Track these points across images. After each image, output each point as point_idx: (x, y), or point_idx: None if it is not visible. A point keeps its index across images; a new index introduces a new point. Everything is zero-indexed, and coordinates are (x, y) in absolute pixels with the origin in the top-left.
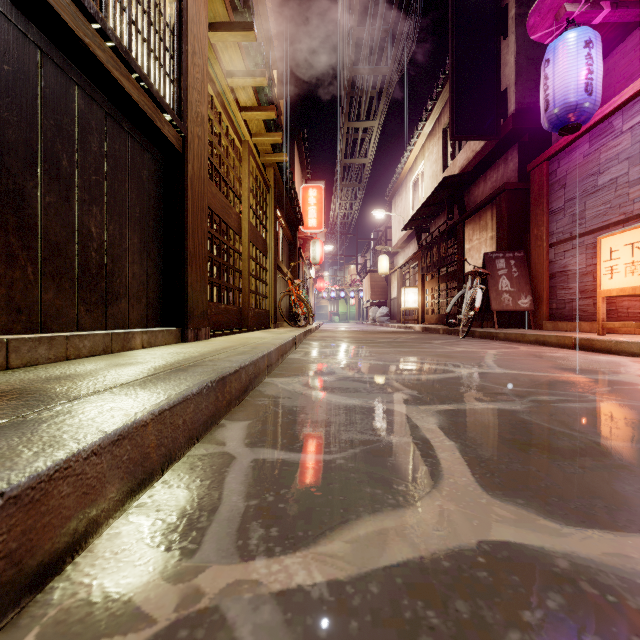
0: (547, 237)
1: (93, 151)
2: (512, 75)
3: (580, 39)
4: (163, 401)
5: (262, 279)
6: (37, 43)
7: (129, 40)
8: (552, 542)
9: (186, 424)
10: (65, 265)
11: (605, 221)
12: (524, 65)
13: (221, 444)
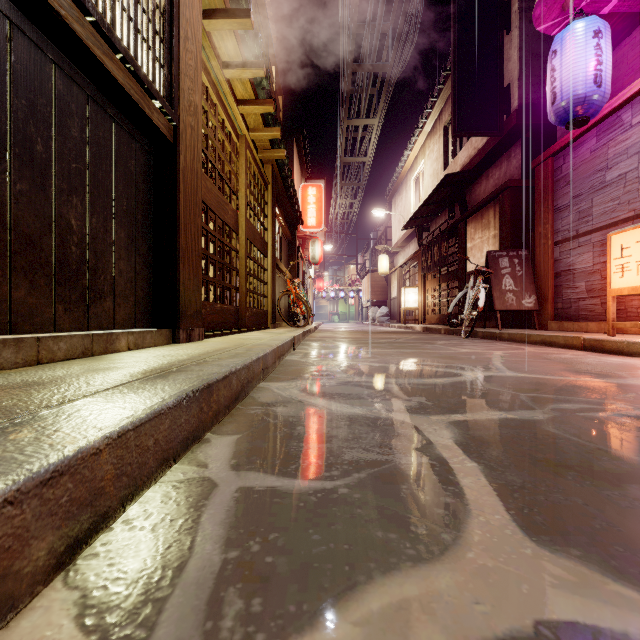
0: (552, 235)
1: (73, 136)
2: (515, 70)
3: (589, 29)
4: (125, 419)
5: (260, 278)
6: (5, 13)
7: (113, 17)
8: (636, 624)
9: (159, 444)
10: (40, 260)
11: (613, 218)
12: (527, 60)
13: (202, 466)
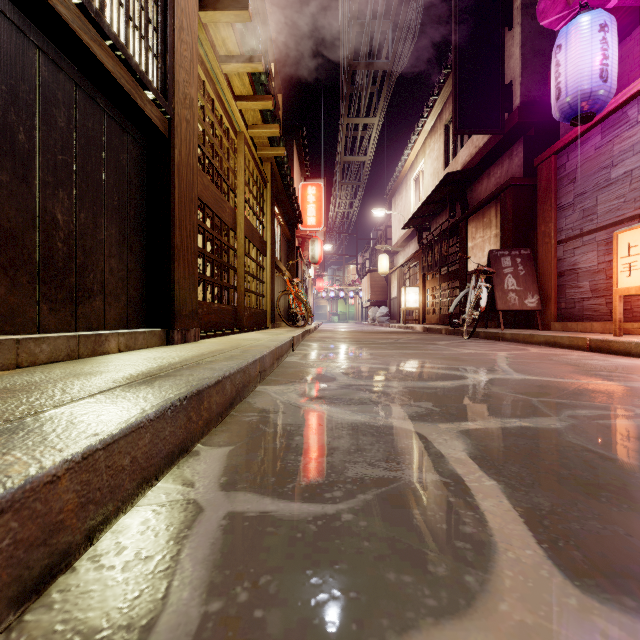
0: (555, 234)
1: (59, 127)
2: (517, 67)
3: (595, 22)
4: (93, 437)
5: (259, 277)
6: None
7: (102, 1)
8: None
9: (137, 462)
10: (22, 256)
11: (619, 216)
12: (530, 57)
13: (188, 485)
